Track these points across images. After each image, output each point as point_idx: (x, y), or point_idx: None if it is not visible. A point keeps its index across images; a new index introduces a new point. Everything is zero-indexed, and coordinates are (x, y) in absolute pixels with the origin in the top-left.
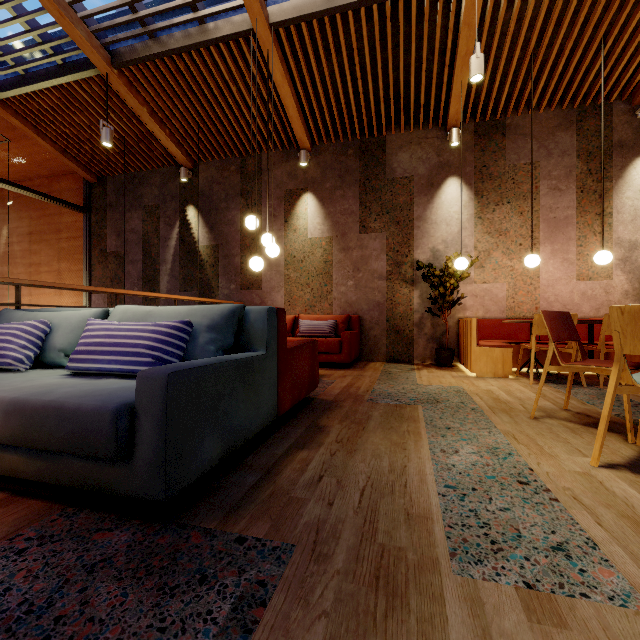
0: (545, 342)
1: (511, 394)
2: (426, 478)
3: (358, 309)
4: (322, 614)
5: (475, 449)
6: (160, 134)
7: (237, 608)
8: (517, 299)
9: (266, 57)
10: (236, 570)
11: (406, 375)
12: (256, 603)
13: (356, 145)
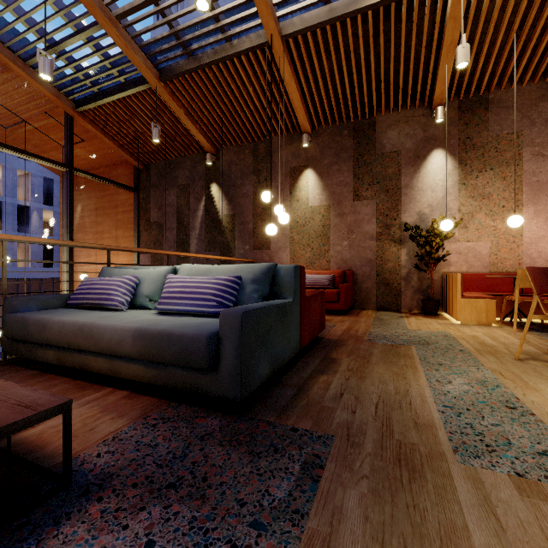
0: (528, 294)
1: (495, 339)
2: (426, 399)
3: (352, 265)
4: (364, 476)
5: (466, 381)
6: (192, 129)
7: (304, 468)
8: (500, 256)
9: (277, 62)
10: (297, 447)
11: (396, 321)
12: (316, 466)
13: (350, 126)
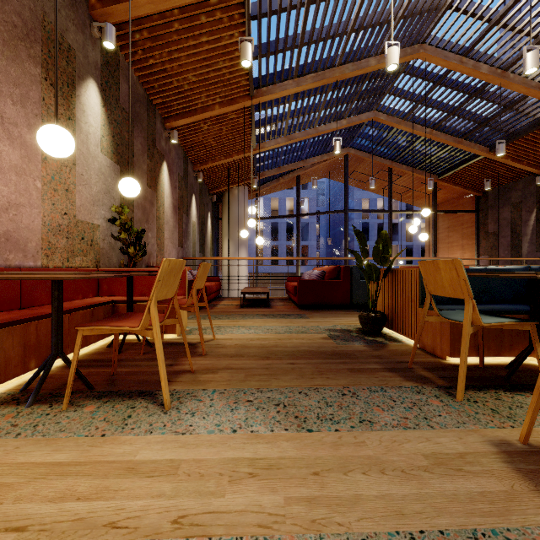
0: None
1: None
2: None
3: None
4: None
5: None
6: (519, 166)
7: None
8: None
9: None
10: None
11: None
12: None
13: None
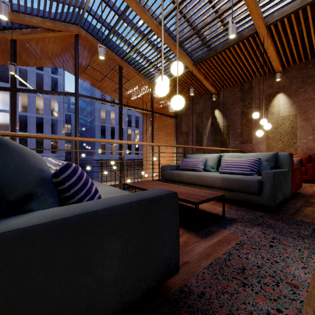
0: None
1: None
2: None
3: None
4: None
5: None
6: (206, 84)
7: (314, 230)
8: None
9: (262, 40)
10: (306, 225)
11: None
12: None
13: (314, 61)
